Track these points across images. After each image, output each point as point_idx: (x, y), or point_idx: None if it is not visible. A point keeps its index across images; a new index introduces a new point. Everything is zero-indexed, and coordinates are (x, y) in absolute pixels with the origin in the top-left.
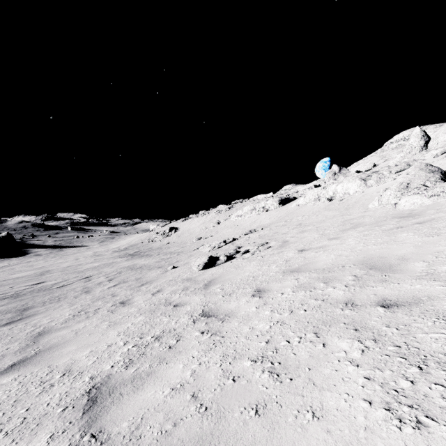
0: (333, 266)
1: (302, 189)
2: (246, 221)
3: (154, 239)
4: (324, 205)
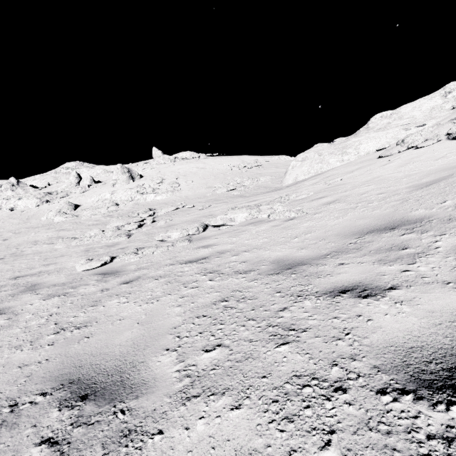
0: (27, 240)
1: None
2: None
3: None
4: (7, 214)
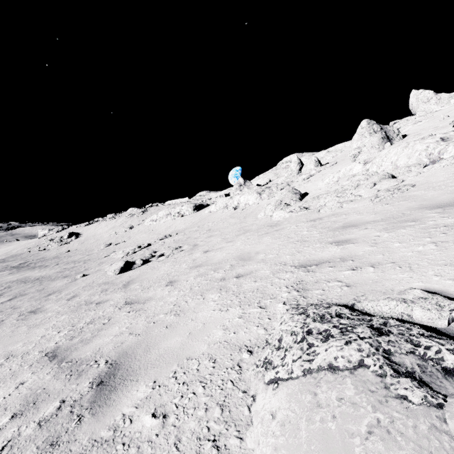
0: (222, 260)
1: (215, 197)
2: (161, 226)
3: (47, 247)
4: (230, 213)
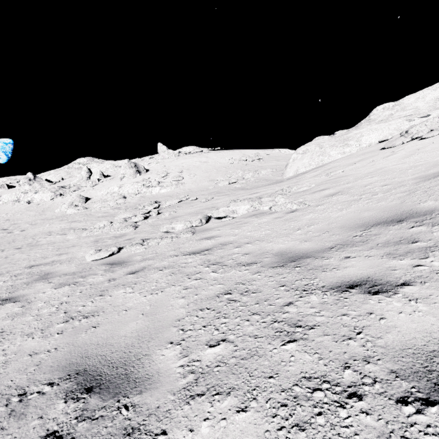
0: (42, 231)
1: None
2: None
3: None
4: (25, 207)
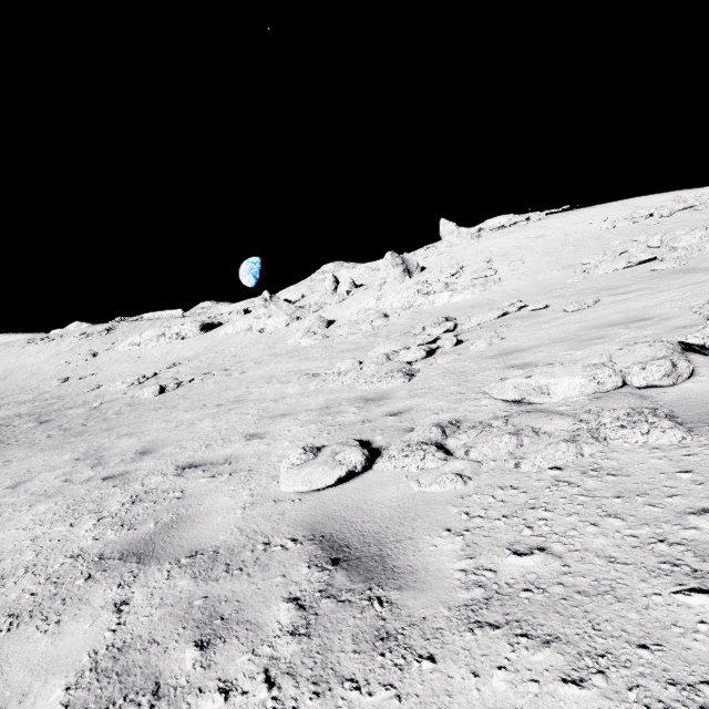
0: (263, 375)
1: (229, 312)
2: (152, 353)
3: None
4: (256, 337)
